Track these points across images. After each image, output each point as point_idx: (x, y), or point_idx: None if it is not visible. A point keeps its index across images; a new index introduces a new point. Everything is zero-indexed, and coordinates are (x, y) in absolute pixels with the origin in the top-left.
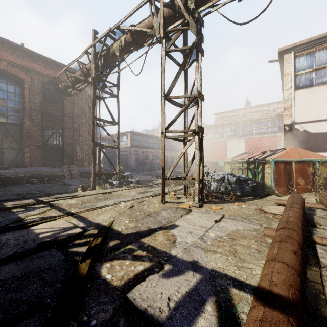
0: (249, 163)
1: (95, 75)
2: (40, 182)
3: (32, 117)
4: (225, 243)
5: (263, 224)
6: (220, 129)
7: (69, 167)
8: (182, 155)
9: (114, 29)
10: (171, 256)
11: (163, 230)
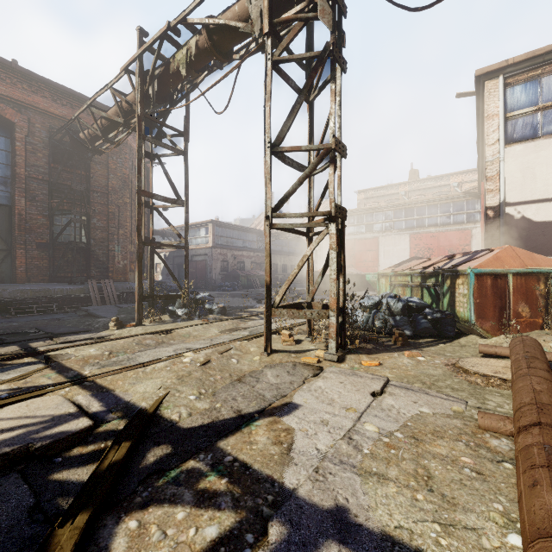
0: (424, 276)
1: (142, 112)
2: (43, 311)
3: (31, 192)
4: (401, 451)
5: (469, 398)
6: (367, 216)
7: (100, 284)
8: (305, 260)
9: (177, 24)
10: (284, 491)
11: (268, 416)
